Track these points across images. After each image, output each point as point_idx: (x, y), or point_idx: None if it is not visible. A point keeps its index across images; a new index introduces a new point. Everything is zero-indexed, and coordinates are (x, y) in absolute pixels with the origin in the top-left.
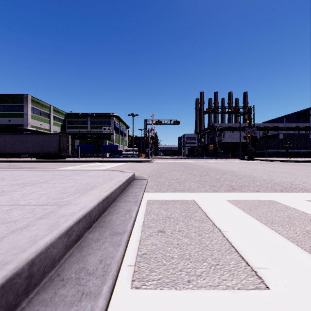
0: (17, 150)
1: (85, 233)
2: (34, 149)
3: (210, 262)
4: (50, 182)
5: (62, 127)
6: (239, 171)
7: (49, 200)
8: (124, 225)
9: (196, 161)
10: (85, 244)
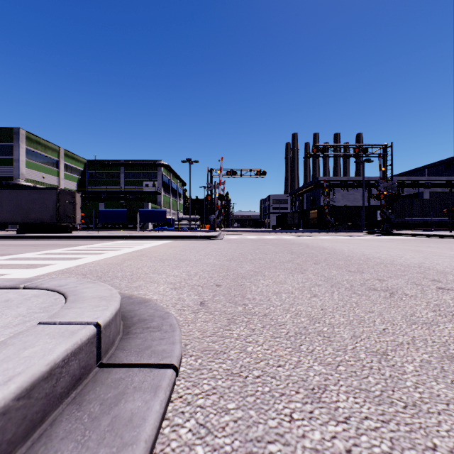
0: None
1: None
2: (13, 216)
3: None
4: None
5: (80, 182)
6: (451, 270)
7: None
8: None
9: (297, 237)
10: None
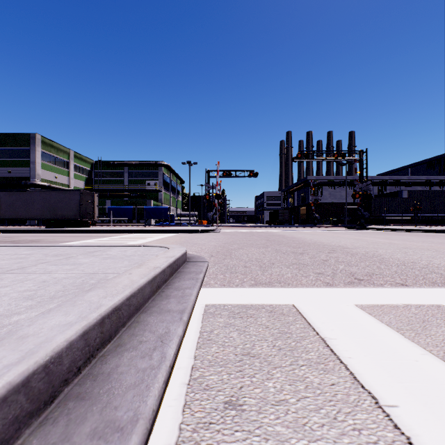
0: (17, 215)
1: (24, 432)
2: (43, 213)
3: None
4: (25, 271)
5: (88, 181)
6: (353, 247)
7: None
8: (140, 390)
9: (282, 231)
10: None
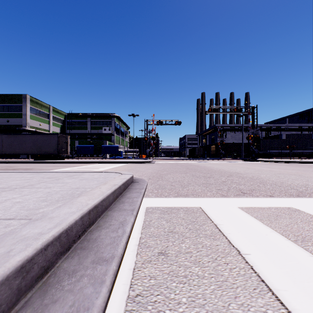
0: (14, 151)
1: (59, 261)
2: (32, 150)
3: (235, 312)
4: (34, 187)
5: (62, 127)
6: (245, 173)
7: (21, 211)
8: (113, 245)
9: (198, 162)
10: (53, 281)
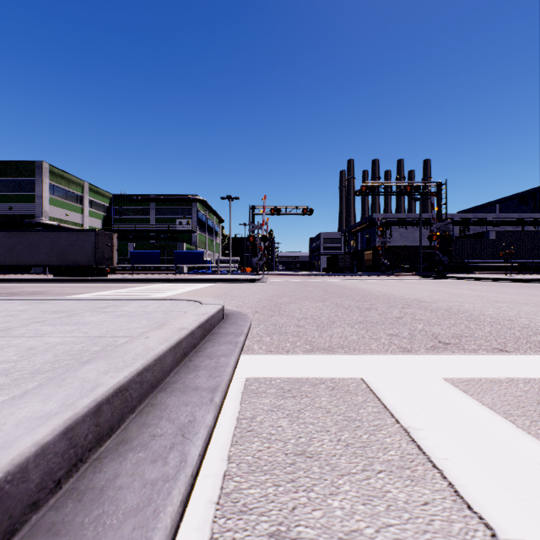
0: (19, 261)
1: None
2: (51, 259)
3: None
4: (11, 333)
5: (106, 219)
6: (432, 300)
7: None
8: (144, 518)
9: (343, 280)
10: None
